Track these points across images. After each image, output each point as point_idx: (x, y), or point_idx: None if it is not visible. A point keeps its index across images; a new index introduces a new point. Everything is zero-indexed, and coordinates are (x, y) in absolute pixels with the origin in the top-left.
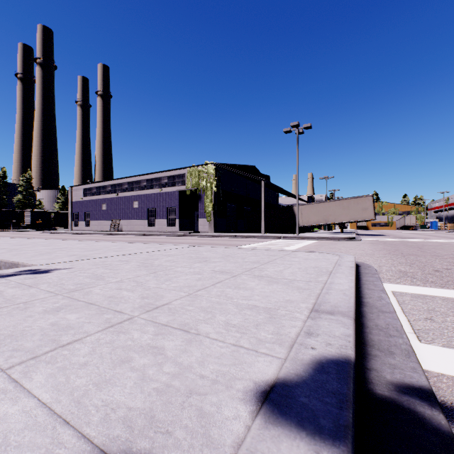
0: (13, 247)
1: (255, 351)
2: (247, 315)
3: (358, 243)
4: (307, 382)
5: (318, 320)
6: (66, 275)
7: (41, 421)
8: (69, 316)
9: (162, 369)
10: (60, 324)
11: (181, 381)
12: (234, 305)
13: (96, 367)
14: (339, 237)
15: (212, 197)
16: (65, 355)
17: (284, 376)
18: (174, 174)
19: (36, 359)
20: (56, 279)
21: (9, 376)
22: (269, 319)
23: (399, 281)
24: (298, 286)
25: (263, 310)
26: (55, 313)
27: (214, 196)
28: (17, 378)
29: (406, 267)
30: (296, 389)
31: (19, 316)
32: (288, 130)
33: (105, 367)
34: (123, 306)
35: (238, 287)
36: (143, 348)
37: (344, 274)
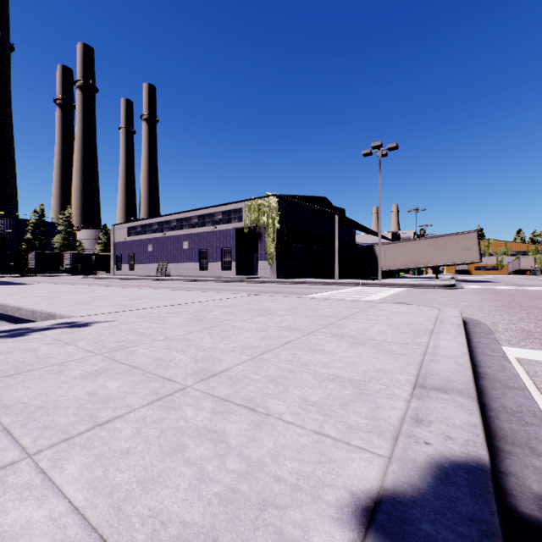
0: (50, 294)
1: (345, 443)
2: (330, 389)
3: (460, 292)
4: (428, 498)
5: (426, 401)
6: (107, 330)
7: (71, 535)
8: (110, 383)
9: (224, 464)
10: (99, 394)
11: (250, 485)
12: (311, 374)
13: (141, 456)
14: (434, 285)
15: (274, 236)
16: (104, 437)
17: (393, 486)
18: (230, 208)
19: (69, 441)
20: (96, 335)
21: (36, 464)
22: (359, 396)
23: (524, 345)
24: (391, 349)
25: (349, 382)
26: (94, 378)
27: (277, 235)
28: (45, 468)
29: (529, 324)
30: (414, 508)
31: (52, 381)
32: (368, 152)
33: (152, 458)
34: (173, 371)
35: (313, 350)
36: (199, 432)
37: (450, 334)
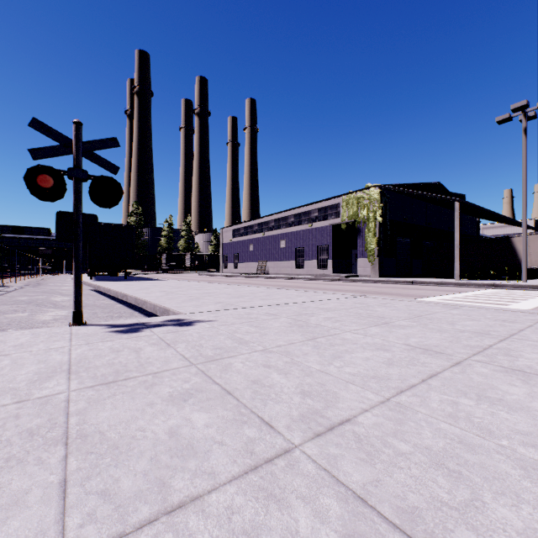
0: (171, 290)
1: None
2: None
3: None
4: None
5: None
6: (207, 331)
7: None
8: (196, 416)
9: None
10: (180, 435)
11: None
12: (513, 462)
13: None
14: None
15: (376, 230)
16: None
17: None
18: (326, 205)
19: None
20: (196, 337)
21: None
22: None
23: None
24: None
25: None
26: (181, 404)
27: (379, 229)
28: None
29: None
30: None
31: (140, 400)
32: (505, 117)
33: None
34: (274, 408)
35: (486, 397)
36: None
37: None
